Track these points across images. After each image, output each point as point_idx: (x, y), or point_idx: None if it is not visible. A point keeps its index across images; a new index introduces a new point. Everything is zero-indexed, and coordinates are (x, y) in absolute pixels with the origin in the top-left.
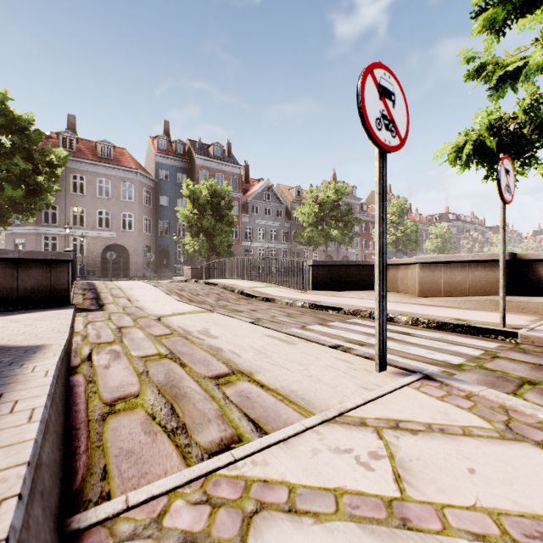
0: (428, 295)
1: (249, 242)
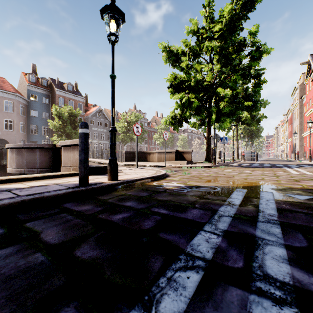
0: (159, 161)
1: (90, 140)
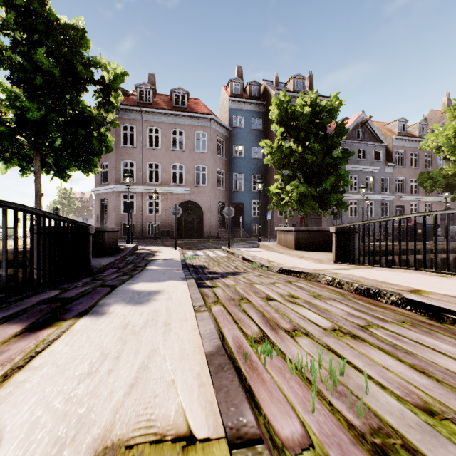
0: None
1: (361, 188)
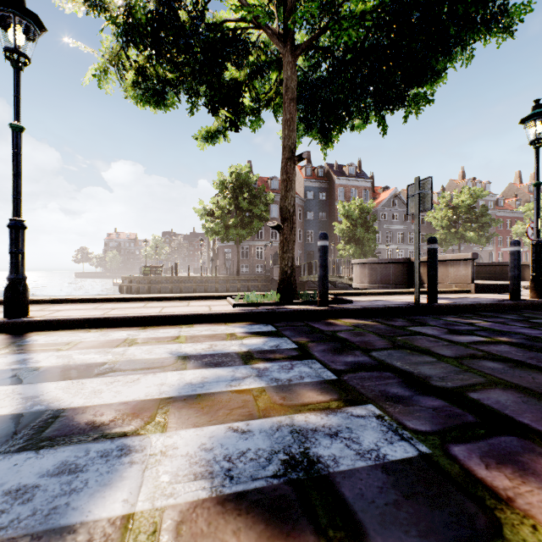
0: None
1: (386, 246)
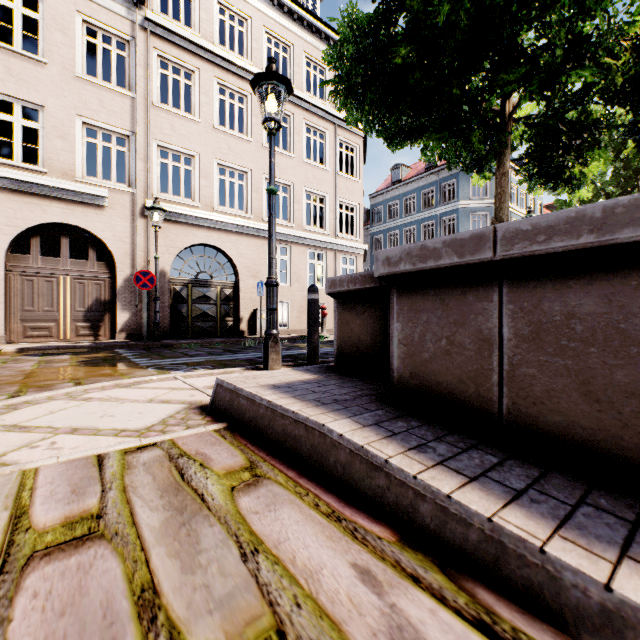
0: None
1: None
